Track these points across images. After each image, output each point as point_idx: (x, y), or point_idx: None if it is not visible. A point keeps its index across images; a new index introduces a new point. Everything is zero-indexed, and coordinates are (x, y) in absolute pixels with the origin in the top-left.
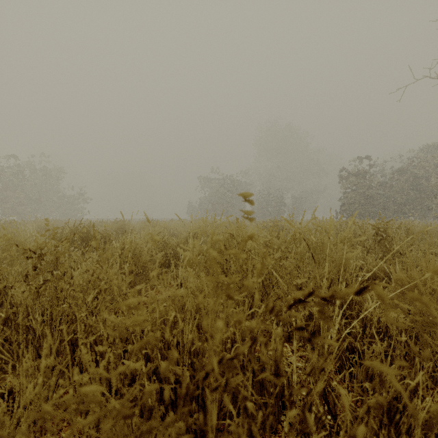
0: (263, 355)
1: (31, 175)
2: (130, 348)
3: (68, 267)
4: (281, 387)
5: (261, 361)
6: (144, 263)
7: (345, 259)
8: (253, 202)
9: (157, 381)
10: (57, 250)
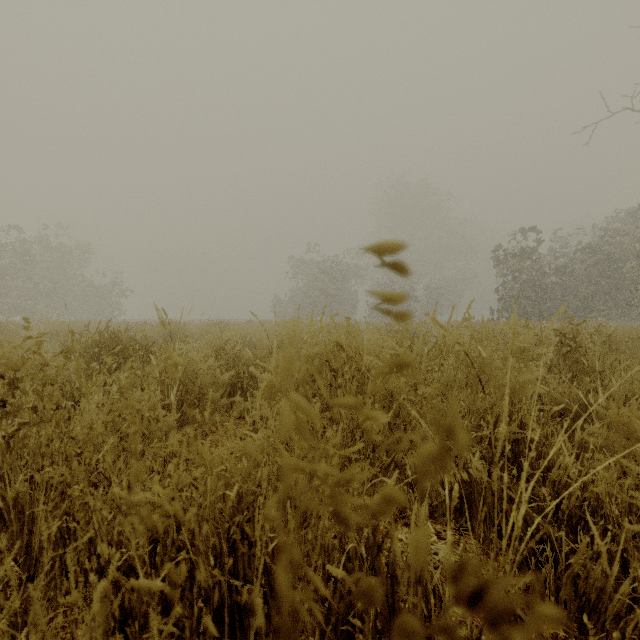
0: (395, 558)
1: (42, 255)
2: (160, 546)
3: (62, 400)
4: (426, 611)
5: (391, 569)
6: (201, 389)
7: (521, 383)
8: (408, 267)
9: (205, 610)
10: (43, 372)
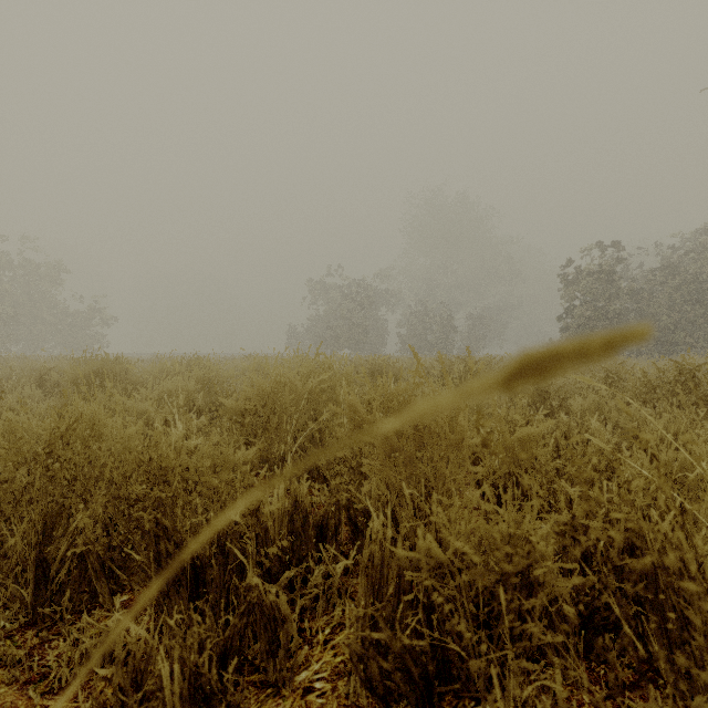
0: None
1: None
2: None
3: None
4: None
5: None
6: None
7: None
8: None
9: None
10: None
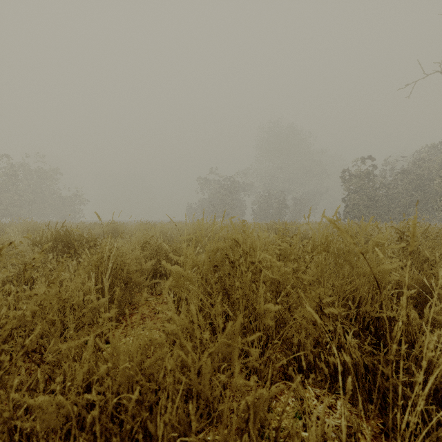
0: None
1: (25, 176)
2: None
3: None
4: None
5: None
6: (129, 274)
7: (381, 272)
8: None
9: None
10: None
